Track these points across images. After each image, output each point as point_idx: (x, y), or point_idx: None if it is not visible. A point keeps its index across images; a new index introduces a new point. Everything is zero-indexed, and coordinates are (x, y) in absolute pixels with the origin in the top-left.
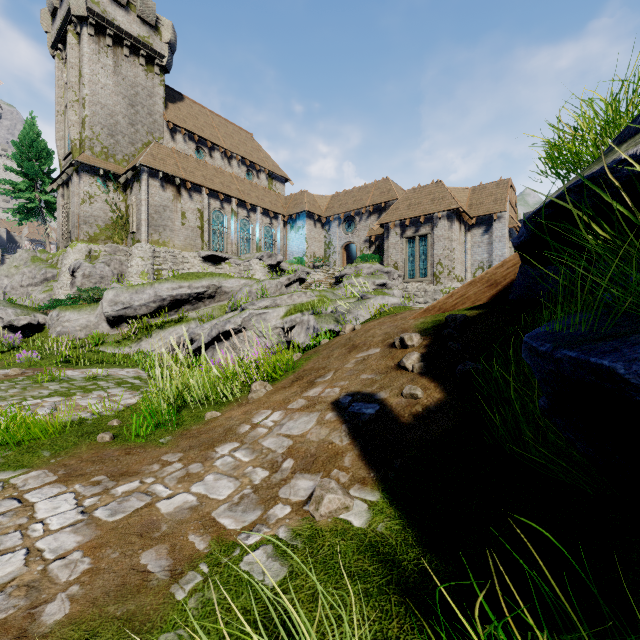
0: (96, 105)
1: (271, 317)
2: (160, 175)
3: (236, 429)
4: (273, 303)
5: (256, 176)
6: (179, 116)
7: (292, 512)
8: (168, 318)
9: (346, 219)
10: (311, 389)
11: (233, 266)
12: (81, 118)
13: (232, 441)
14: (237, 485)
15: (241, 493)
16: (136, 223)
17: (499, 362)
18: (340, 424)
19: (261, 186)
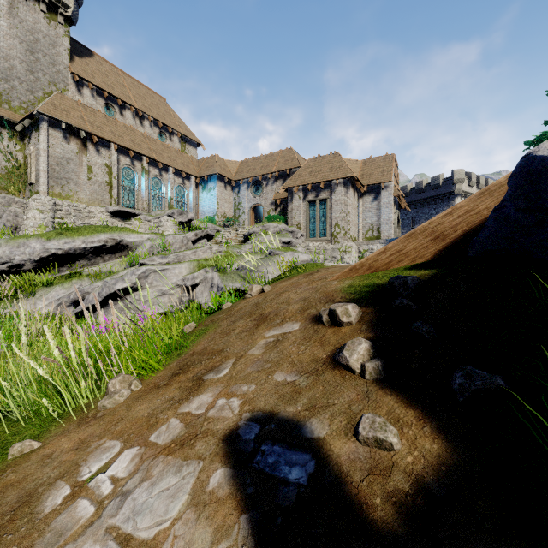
0: None
1: (172, 274)
2: (62, 126)
3: (40, 498)
4: (175, 259)
5: (169, 138)
6: (87, 70)
7: None
8: (60, 274)
9: (254, 183)
10: (195, 396)
11: (143, 222)
12: None
13: None
14: None
15: None
16: (34, 174)
17: None
18: (236, 513)
19: (173, 148)
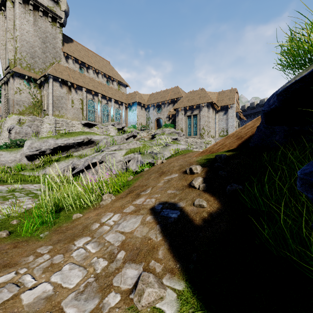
0: (23, 41)
1: (117, 155)
2: (59, 80)
3: (90, 226)
4: (119, 148)
5: (111, 83)
6: (70, 50)
7: (121, 301)
8: (62, 156)
9: (157, 106)
10: (138, 199)
11: (99, 129)
12: (15, 47)
13: (86, 236)
14: (84, 274)
15: (86, 281)
16: (46, 105)
17: (257, 186)
18: (155, 224)
19: (114, 88)
